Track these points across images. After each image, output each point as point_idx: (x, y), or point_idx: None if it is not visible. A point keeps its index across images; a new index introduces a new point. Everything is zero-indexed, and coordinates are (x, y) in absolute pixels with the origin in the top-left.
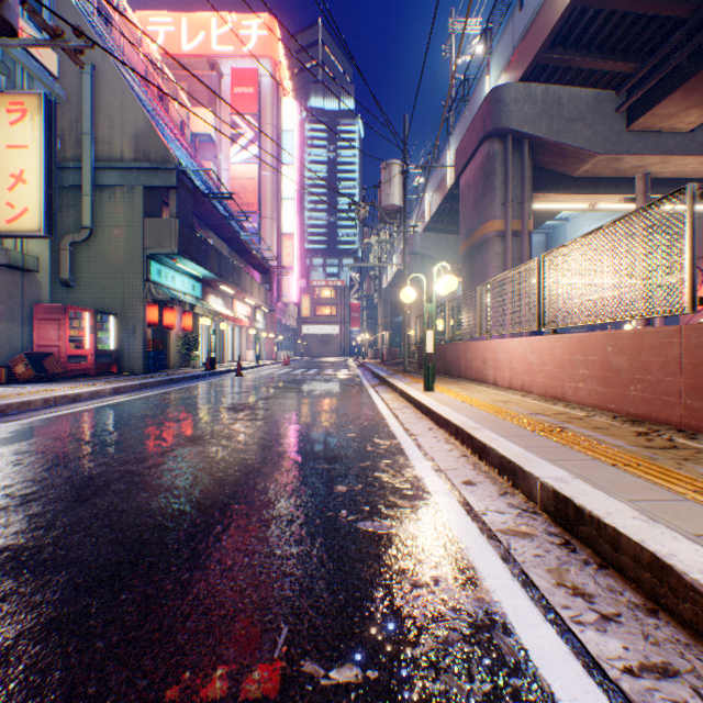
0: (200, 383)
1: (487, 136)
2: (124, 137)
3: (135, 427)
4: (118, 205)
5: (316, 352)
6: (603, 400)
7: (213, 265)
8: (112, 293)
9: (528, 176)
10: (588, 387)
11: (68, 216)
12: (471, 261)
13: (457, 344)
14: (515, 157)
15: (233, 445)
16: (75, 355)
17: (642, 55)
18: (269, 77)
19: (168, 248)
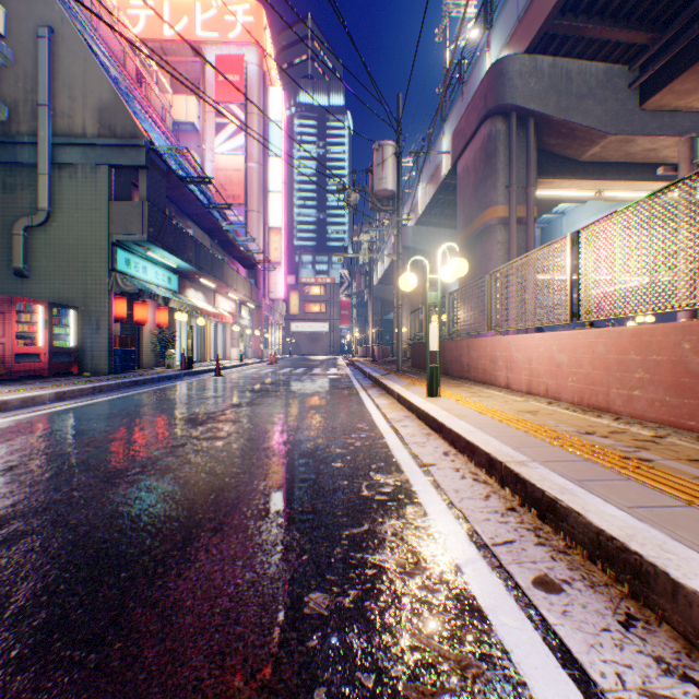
0: (169, 386)
1: (489, 114)
2: (87, 110)
3: (43, 453)
4: (79, 186)
5: (305, 350)
6: (676, 414)
7: (191, 255)
8: (73, 284)
9: (534, 158)
10: (649, 395)
11: (23, 198)
12: (470, 252)
13: (459, 341)
14: (519, 137)
15: (164, 487)
16: (24, 353)
17: (659, 24)
18: (256, 65)
19: (137, 235)
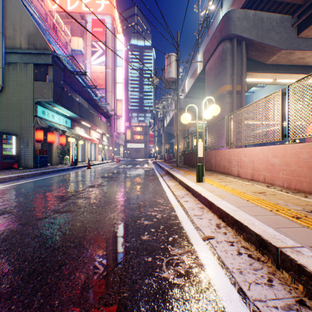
0: (62, 174)
1: (222, 39)
2: (22, 36)
3: None
4: (18, 74)
5: (134, 156)
6: None
7: (76, 110)
8: (15, 123)
9: (244, 61)
10: None
11: None
12: None
13: (209, 151)
14: (238, 51)
15: (1, 268)
16: None
17: None
18: (110, 24)
19: (47, 98)
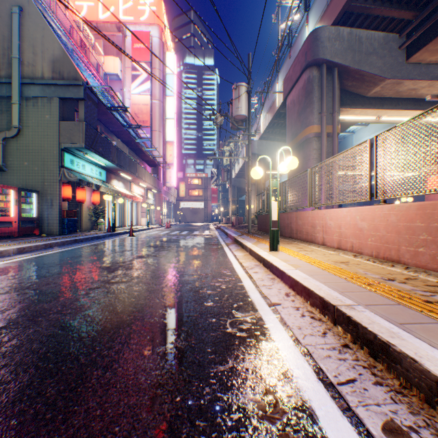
0: (98, 243)
1: (308, 65)
2: (44, 61)
3: None
4: (39, 111)
5: (189, 219)
6: None
7: (114, 158)
8: (35, 176)
9: (337, 94)
10: (432, 252)
11: (2, 119)
12: (295, 156)
13: (289, 213)
14: (328, 80)
15: (74, 325)
16: (0, 221)
17: (419, 6)
18: (157, 38)
19: (77, 143)
